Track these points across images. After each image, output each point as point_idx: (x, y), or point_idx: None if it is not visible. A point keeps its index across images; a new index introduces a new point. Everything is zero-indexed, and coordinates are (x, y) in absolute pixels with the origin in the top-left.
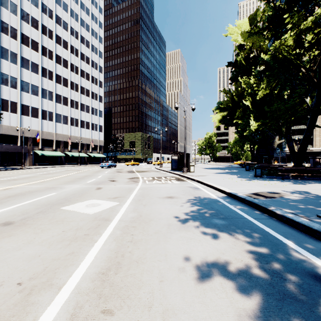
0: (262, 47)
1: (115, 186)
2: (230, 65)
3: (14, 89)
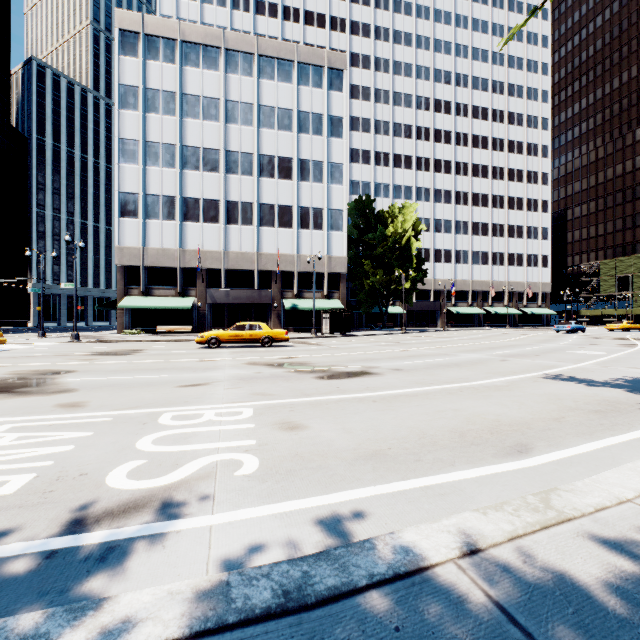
0: None
1: (599, 347)
2: None
3: (427, 232)
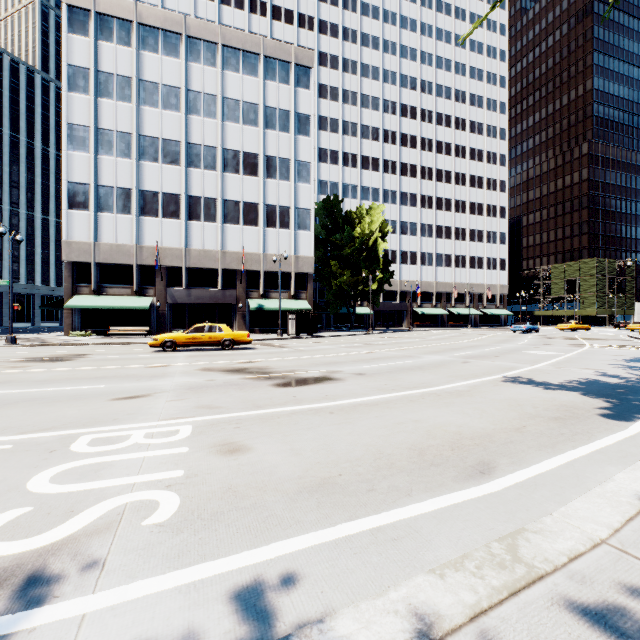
0: None
1: (553, 347)
2: None
3: (394, 234)
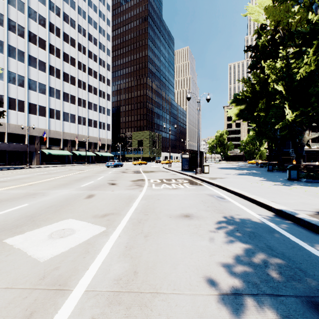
0: (290, 26)
1: (112, 192)
2: (250, 51)
3: (22, 87)
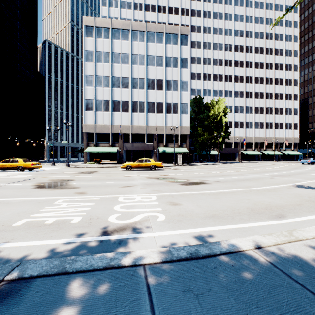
0: None
1: None
2: None
3: (230, 113)
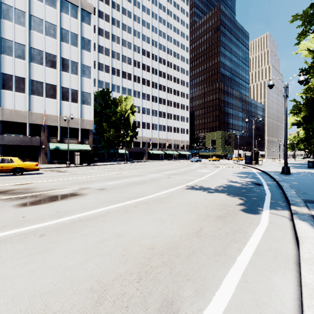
0: None
1: (208, 168)
2: (303, 75)
3: (139, 113)
